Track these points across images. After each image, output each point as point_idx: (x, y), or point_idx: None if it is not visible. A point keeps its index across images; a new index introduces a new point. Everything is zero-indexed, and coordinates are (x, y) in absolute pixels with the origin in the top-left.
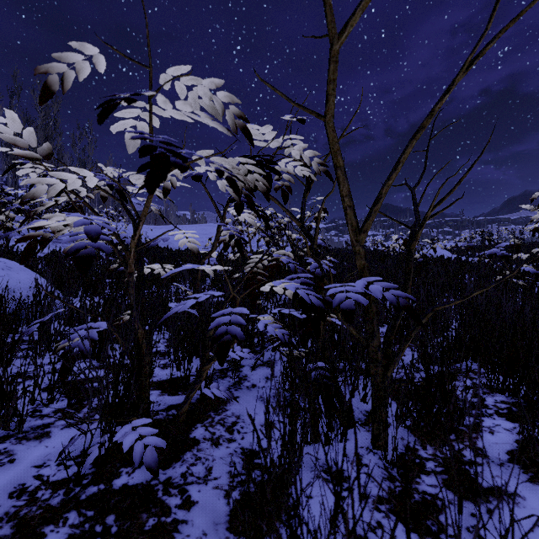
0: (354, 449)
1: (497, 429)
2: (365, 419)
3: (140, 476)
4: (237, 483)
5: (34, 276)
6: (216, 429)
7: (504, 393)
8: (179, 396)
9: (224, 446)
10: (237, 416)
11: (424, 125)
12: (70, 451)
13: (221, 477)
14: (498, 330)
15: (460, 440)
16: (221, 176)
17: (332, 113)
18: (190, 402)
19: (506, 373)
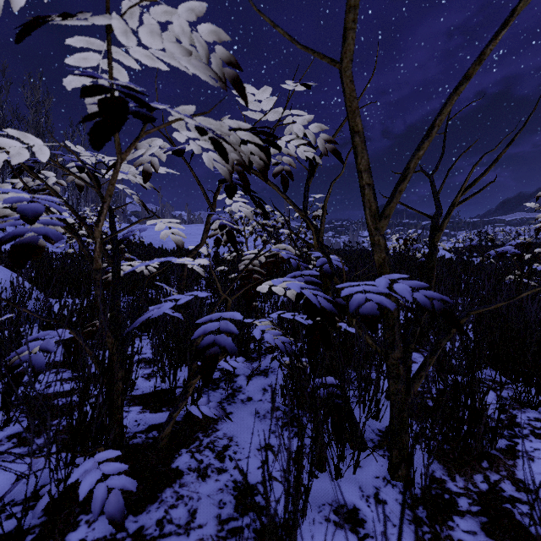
0: (368, 479)
1: (537, 455)
2: (378, 441)
3: (103, 526)
4: (226, 533)
5: (10, 276)
6: (203, 455)
7: (536, 409)
8: (163, 413)
9: (213, 479)
10: (230, 437)
11: (469, 75)
12: (17, 493)
13: (207, 525)
14: (529, 336)
15: (494, 468)
16: (203, 134)
17: (350, 56)
18: (175, 420)
19: (539, 385)
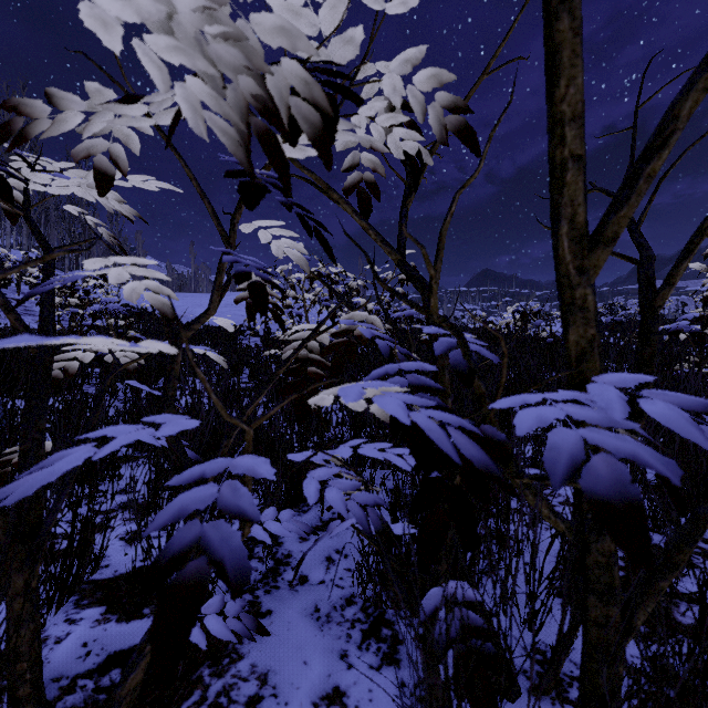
0: None
1: None
2: (537, 674)
3: None
4: None
5: None
6: None
7: None
8: (143, 620)
9: None
10: (262, 676)
11: None
12: None
13: None
14: None
15: None
16: None
17: None
18: None
19: None
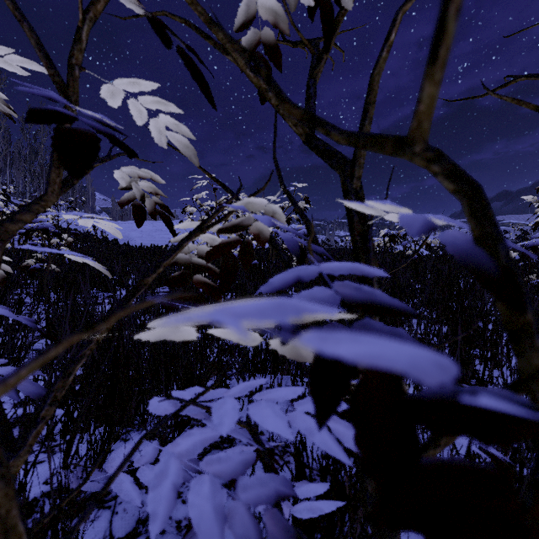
0: None
1: None
2: None
3: None
4: None
5: None
6: None
7: None
8: None
9: None
10: None
11: None
12: None
13: None
14: None
15: None
16: None
17: None
18: None
19: None
